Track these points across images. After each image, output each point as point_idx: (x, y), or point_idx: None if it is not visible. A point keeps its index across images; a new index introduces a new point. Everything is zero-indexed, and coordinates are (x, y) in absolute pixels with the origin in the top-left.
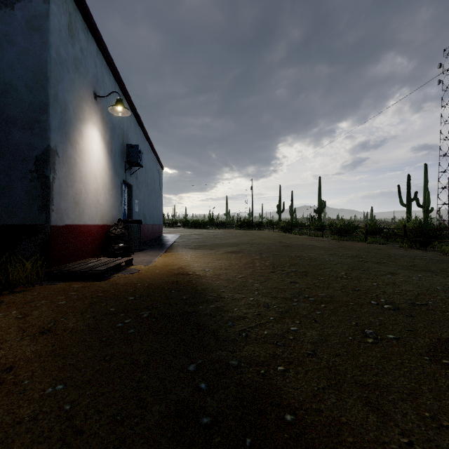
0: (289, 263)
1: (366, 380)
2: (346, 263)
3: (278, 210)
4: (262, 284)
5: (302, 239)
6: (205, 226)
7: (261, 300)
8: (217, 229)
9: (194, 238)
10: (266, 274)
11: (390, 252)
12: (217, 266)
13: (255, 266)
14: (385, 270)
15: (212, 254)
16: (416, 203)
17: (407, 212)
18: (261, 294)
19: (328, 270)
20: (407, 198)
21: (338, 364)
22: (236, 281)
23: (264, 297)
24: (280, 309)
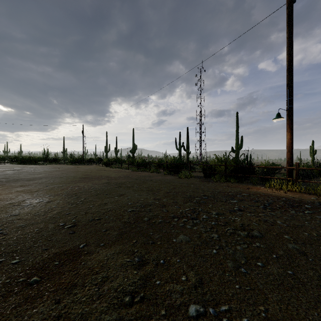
0: (52, 194)
1: None
2: (102, 189)
3: (105, 150)
4: None
5: (110, 171)
6: (37, 162)
7: None
8: (49, 165)
9: (2, 174)
10: (2, 209)
11: (150, 178)
12: None
13: (11, 200)
14: (121, 193)
15: None
16: (183, 149)
17: (179, 154)
18: None
19: (74, 197)
20: (179, 145)
21: None
22: None
23: None
24: None
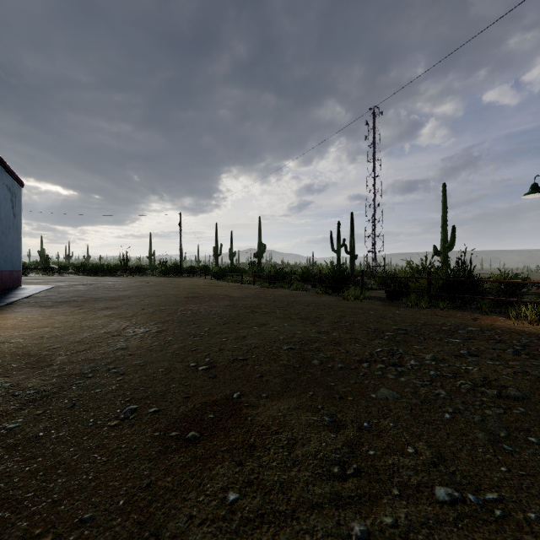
0: (158, 320)
1: (16, 495)
2: (229, 316)
3: (214, 253)
4: (71, 356)
5: (226, 288)
6: (113, 273)
7: (21, 385)
8: (130, 277)
9: (72, 291)
10: (101, 340)
11: (297, 300)
12: (40, 333)
13: (105, 328)
14: (260, 321)
15: (65, 314)
16: (345, 250)
17: (337, 258)
18: (43, 373)
19: (194, 326)
20: (338, 244)
21: (6, 476)
22: (35, 356)
23: (42, 377)
24: (38, 394)
